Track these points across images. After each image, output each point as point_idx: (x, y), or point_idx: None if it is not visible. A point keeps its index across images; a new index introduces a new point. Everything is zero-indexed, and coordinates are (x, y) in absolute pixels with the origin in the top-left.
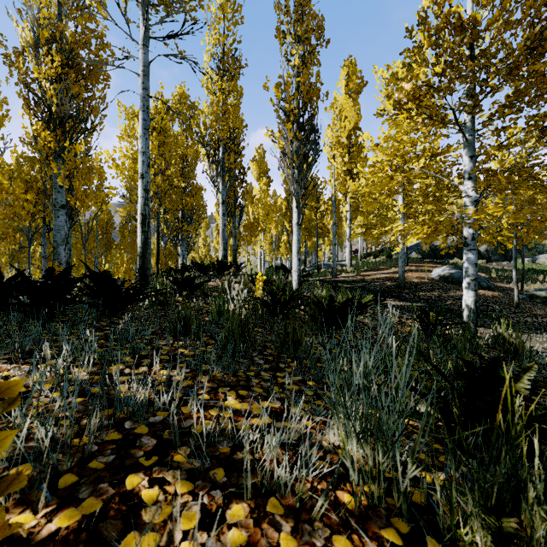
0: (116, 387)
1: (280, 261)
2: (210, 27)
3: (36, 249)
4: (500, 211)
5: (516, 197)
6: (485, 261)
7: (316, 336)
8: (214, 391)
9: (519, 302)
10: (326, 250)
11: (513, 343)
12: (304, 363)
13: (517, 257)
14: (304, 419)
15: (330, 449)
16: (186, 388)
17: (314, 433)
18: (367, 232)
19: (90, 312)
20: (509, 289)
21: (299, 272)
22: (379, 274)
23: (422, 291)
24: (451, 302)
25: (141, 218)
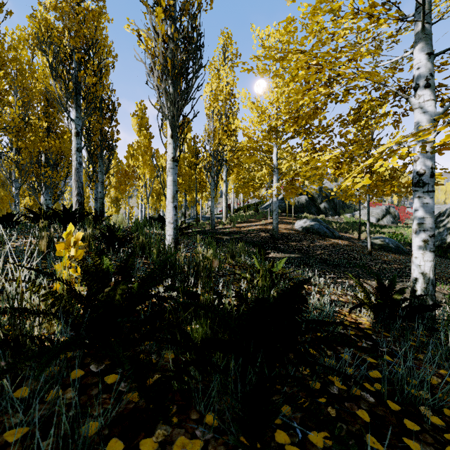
0: None
1: (163, 213)
2: None
3: None
4: None
5: None
6: (324, 215)
7: None
8: None
9: (371, 250)
10: (204, 205)
11: None
12: None
13: (343, 213)
14: None
15: None
16: None
17: None
18: (246, 185)
19: None
20: (351, 238)
21: (175, 223)
22: (253, 226)
23: (293, 241)
24: (320, 251)
25: None
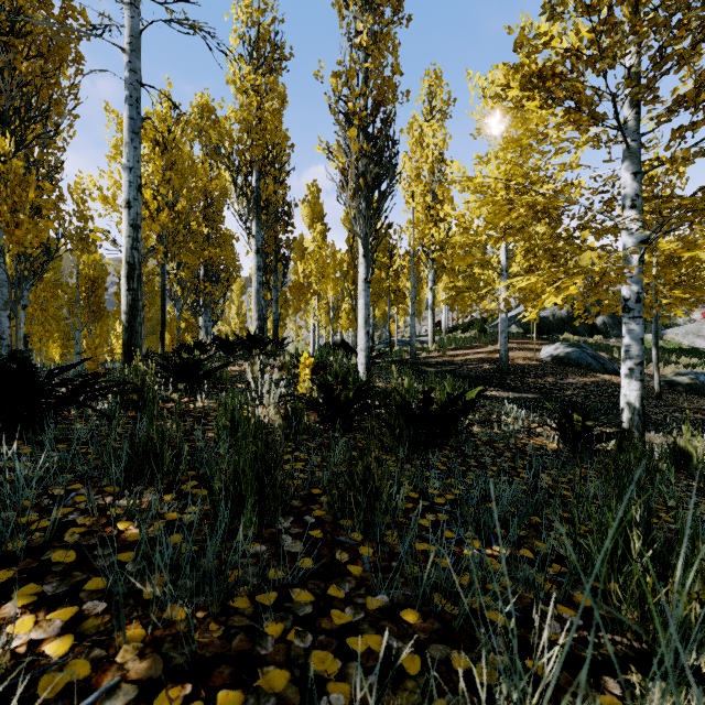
0: None
1: (340, 336)
2: None
3: None
4: None
5: None
6: (603, 336)
7: (402, 465)
8: None
9: (660, 392)
10: (401, 323)
11: None
12: (388, 543)
13: None
14: None
15: None
16: (57, 701)
17: None
18: (459, 297)
19: None
20: None
21: (368, 351)
22: (473, 354)
23: (532, 376)
24: (572, 391)
25: (126, 268)
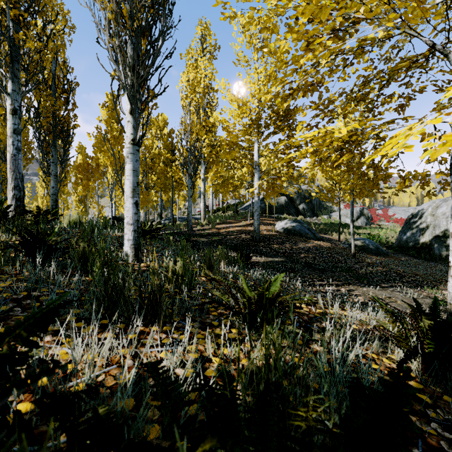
0: None
1: None
2: None
3: None
4: None
5: None
6: (303, 216)
7: None
8: None
9: (355, 253)
10: (181, 205)
11: None
12: None
13: (320, 214)
14: None
15: None
16: None
17: None
18: (225, 183)
19: None
20: (331, 239)
21: (136, 225)
22: (233, 227)
23: (275, 243)
24: (304, 254)
25: None
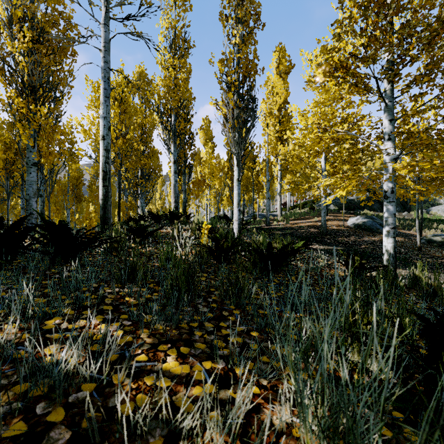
0: (44, 349)
1: (223, 211)
2: (164, 13)
3: (18, 202)
4: (427, 165)
5: (438, 153)
6: None
7: (256, 280)
8: (153, 349)
9: (421, 246)
10: (261, 203)
11: (431, 284)
12: (247, 310)
13: (414, 209)
14: (251, 387)
15: (282, 429)
16: (124, 346)
17: (263, 405)
18: (295, 188)
19: (44, 259)
20: (411, 235)
21: (239, 221)
22: (305, 223)
23: (341, 236)
24: (365, 246)
25: (102, 174)
